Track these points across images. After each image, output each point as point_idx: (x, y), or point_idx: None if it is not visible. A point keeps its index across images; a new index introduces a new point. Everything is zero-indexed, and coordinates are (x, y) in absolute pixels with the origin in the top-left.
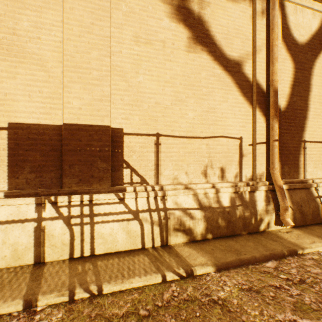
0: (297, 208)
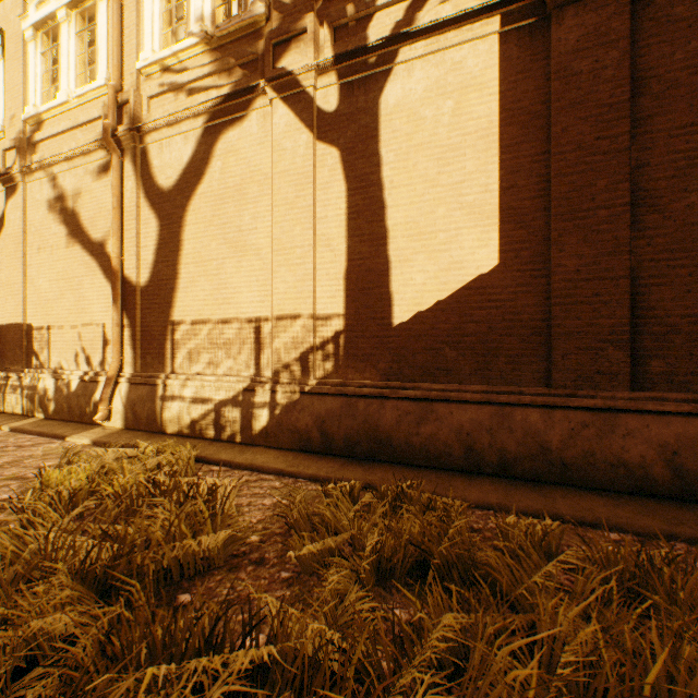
0: (130, 407)
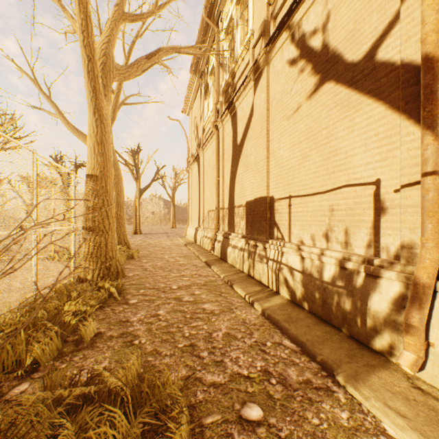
0: None
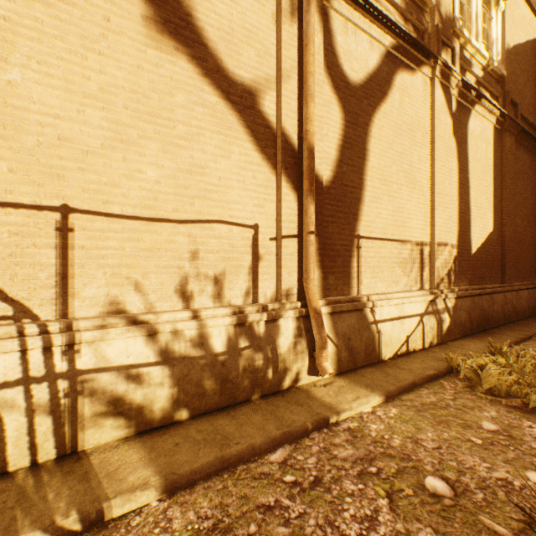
0: (343, 343)
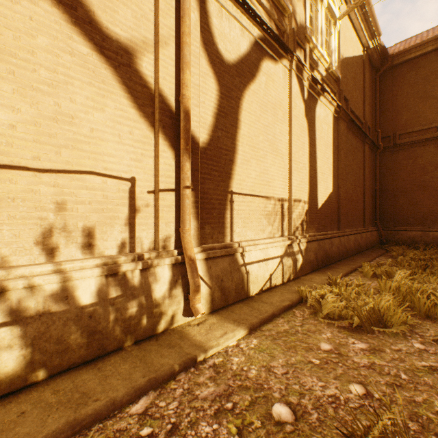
0: (216, 284)
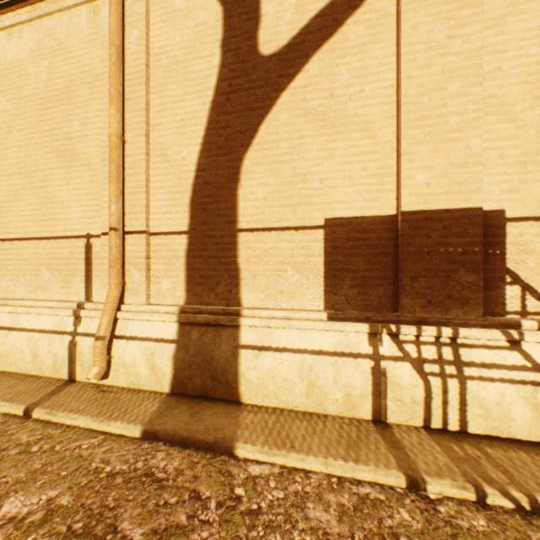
0: None
